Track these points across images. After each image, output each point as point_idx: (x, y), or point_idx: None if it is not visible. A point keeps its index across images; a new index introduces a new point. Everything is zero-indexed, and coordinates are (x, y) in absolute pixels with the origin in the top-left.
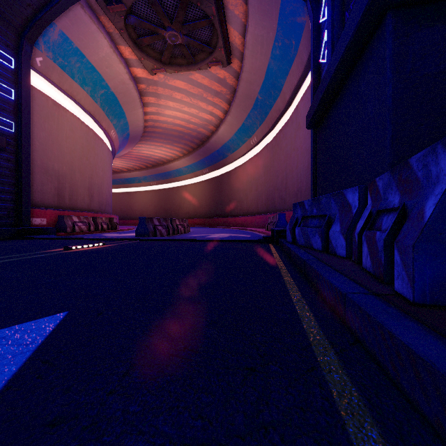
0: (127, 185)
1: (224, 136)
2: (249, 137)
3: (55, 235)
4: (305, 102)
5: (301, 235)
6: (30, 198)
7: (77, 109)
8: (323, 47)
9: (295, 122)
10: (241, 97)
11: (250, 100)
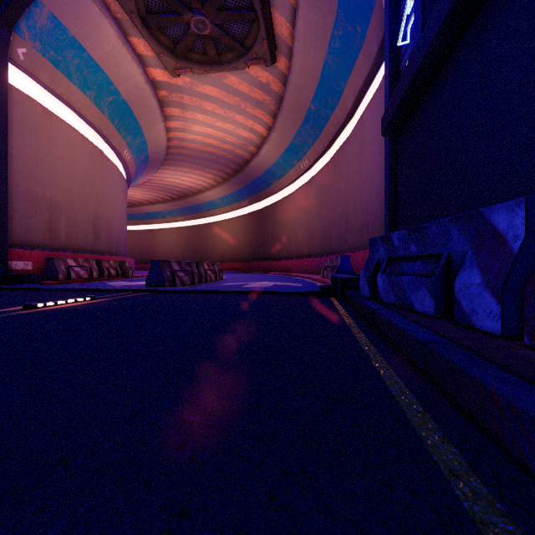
0: (149, 221)
1: (267, 159)
2: (299, 160)
3: (38, 285)
4: (373, 109)
5: (388, 288)
6: (7, 235)
7: (78, 120)
8: (404, 24)
9: (360, 137)
10: (289, 108)
11: (300, 111)
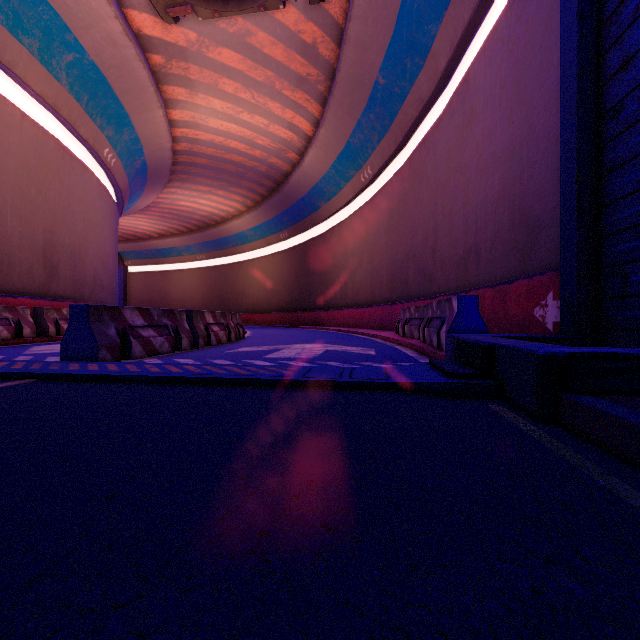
0: (161, 260)
1: (313, 171)
2: (358, 169)
3: None
4: (492, 53)
5: None
6: None
7: (13, 87)
8: None
9: (461, 112)
10: (345, 85)
11: (362, 90)
